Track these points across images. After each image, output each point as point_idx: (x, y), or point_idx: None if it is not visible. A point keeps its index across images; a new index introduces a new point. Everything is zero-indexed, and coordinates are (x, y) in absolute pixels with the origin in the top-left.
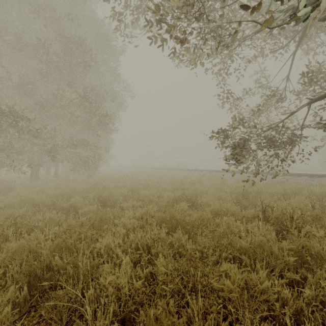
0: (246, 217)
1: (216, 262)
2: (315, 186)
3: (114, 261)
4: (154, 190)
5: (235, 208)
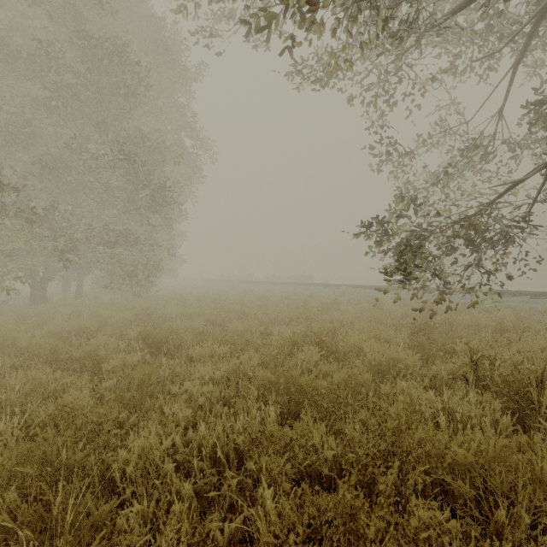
0: (439, 377)
1: (394, 493)
2: (542, 314)
3: (156, 495)
4: (254, 322)
5: (415, 358)
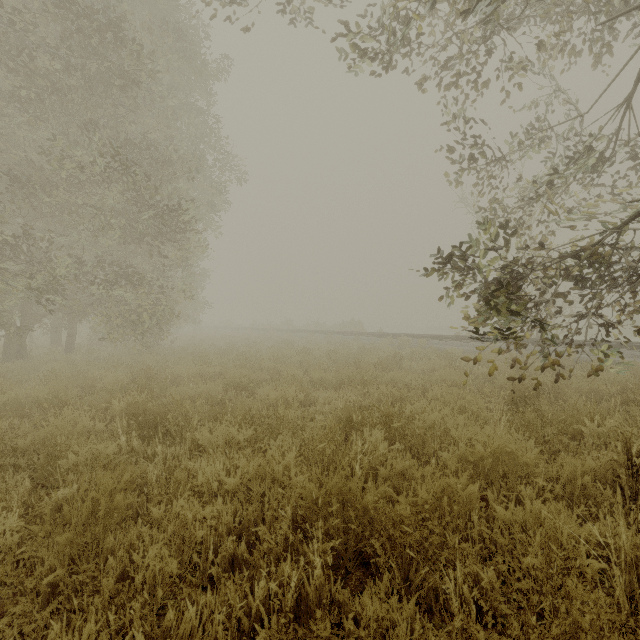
0: (576, 484)
1: None
2: None
3: None
4: (291, 388)
5: (534, 451)
